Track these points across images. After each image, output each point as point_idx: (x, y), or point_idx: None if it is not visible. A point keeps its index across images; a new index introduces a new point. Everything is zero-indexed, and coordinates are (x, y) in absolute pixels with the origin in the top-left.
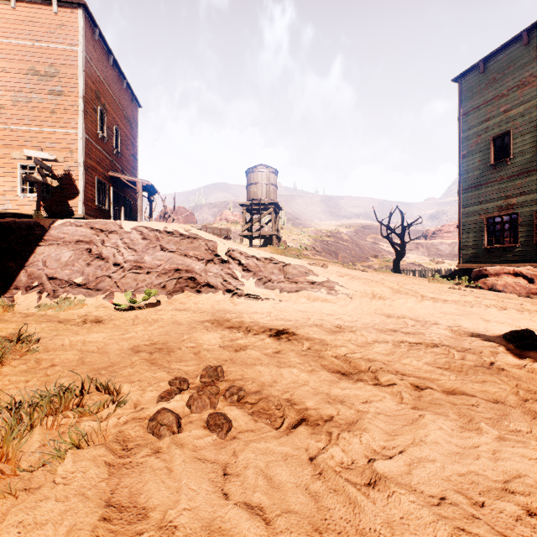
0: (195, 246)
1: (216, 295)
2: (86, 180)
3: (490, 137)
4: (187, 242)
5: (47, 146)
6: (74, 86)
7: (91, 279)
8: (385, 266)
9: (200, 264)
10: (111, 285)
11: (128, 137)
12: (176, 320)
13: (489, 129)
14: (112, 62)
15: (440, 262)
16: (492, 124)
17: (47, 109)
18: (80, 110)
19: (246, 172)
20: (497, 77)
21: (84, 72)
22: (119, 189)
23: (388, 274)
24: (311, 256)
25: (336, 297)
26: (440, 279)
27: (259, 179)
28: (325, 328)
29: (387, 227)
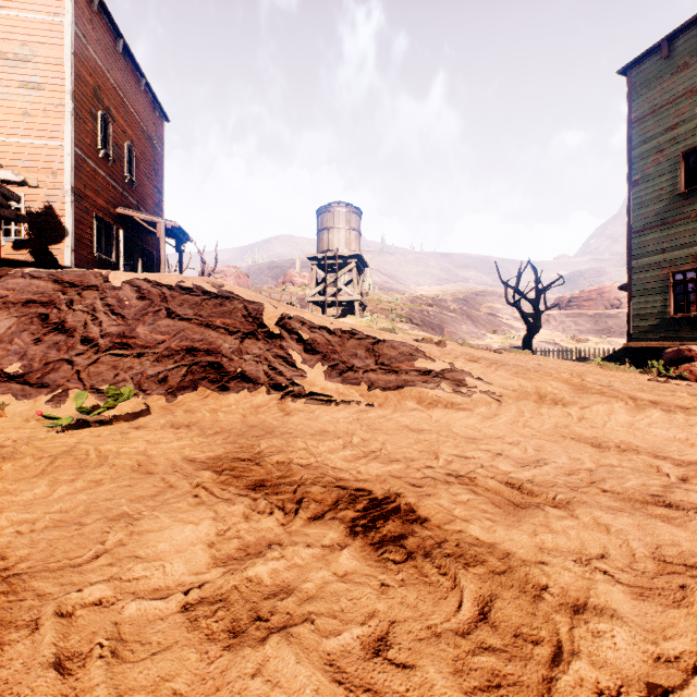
0: (227, 310)
1: (255, 396)
2: (78, 217)
3: (679, 152)
4: (213, 305)
5: (17, 165)
6: (58, 75)
7: (35, 367)
8: (508, 345)
9: (232, 340)
10: (68, 377)
11: (149, 161)
12: (150, 456)
13: (677, 141)
14: (121, 49)
15: (583, 339)
16: (682, 133)
17: (17, 110)
18: (68, 111)
19: (317, 212)
20: (691, 62)
21: (74, 56)
22: (134, 234)
23: (532, 357)
24: (409, 330)
25: (471, 399)
26: (612, 365)
27: (336, 222)
28: (483, 489)
29: (515, 291)
